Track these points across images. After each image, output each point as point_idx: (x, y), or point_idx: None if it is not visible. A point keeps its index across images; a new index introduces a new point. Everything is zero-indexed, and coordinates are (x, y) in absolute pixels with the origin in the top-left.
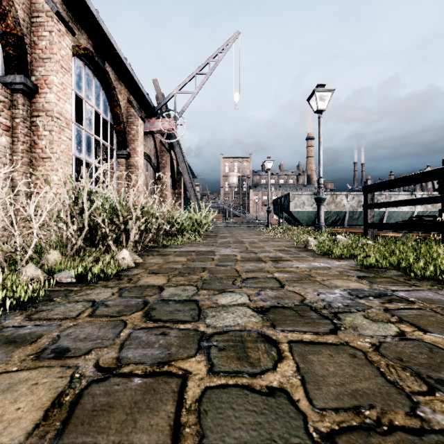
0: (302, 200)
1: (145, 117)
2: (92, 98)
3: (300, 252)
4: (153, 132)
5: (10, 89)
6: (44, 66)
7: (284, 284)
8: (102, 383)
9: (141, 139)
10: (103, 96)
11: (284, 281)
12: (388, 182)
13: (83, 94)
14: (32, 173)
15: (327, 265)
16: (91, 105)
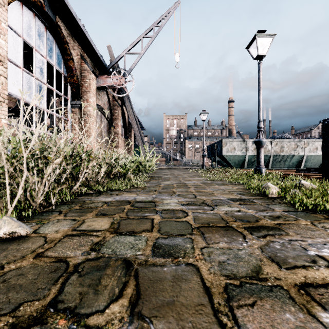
0: (233, 145)
1: (98, 74)
2: (44, 49)
3: (269, 205)
4: (106, 88)
5: None
6: None
7: None
8: None
9: (94, 91)
10: (56, 49)
11: None
12: None
13: (33, 43)
14: None
15: None
16: (43, 56)
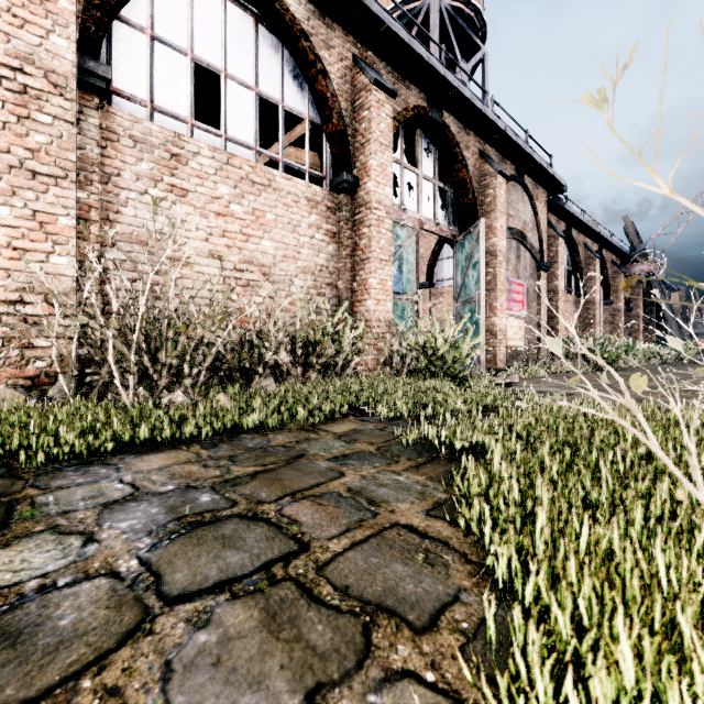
0: None
1: (620, 264)
2: None
3: None
4: (629, 275)
5: (577, 296)
6: (590, 282)
7: None
8: (676, 367)
9: None
10: None
11: None
12: None
13: None
14: (584, 330)
15: None
16: None
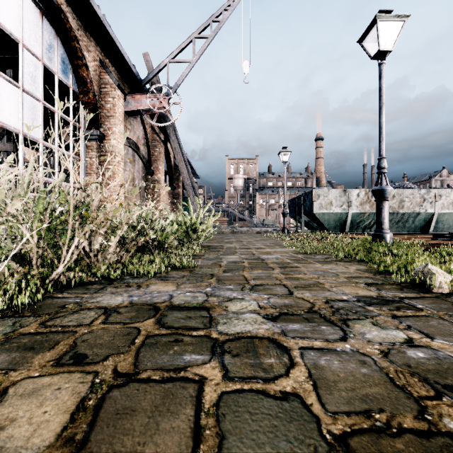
0: (329, 199)
1: (129, 93)
2: (38, 47)
3: None
4: (140, 113)
5: None
6: None
7: None
8: None
9: (120, 116)
10: (60, 49)
11: None
12: None
13: (19, 35)
14: None
15: None
16: (37, 56)
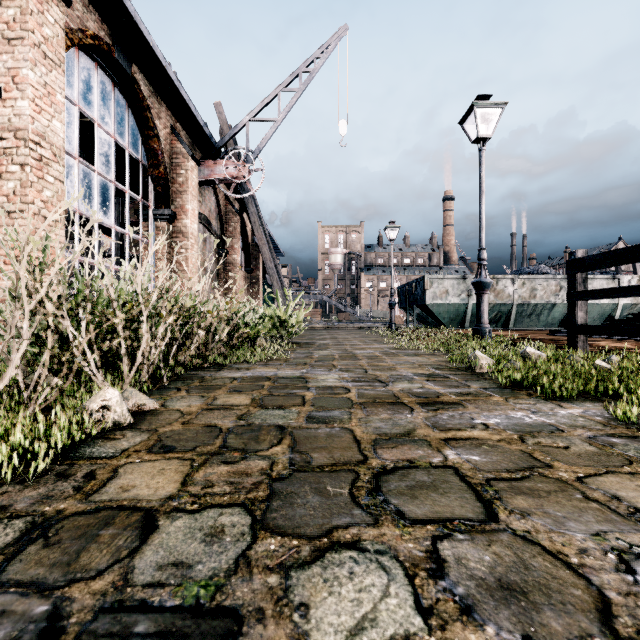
0: (445, 287)
1: (201, 158)
2: (111, 122)
3: (466, 381)
4: (214, 182)
5: None
6: (12, 52)
7: (490, 502)
8: None
9: (194, 190)
10: (131, 120)
11: (484, 484)
12: (623, 252)
13: (95, 114)
14: None
15: (545, 418)
16: (110, 133)
